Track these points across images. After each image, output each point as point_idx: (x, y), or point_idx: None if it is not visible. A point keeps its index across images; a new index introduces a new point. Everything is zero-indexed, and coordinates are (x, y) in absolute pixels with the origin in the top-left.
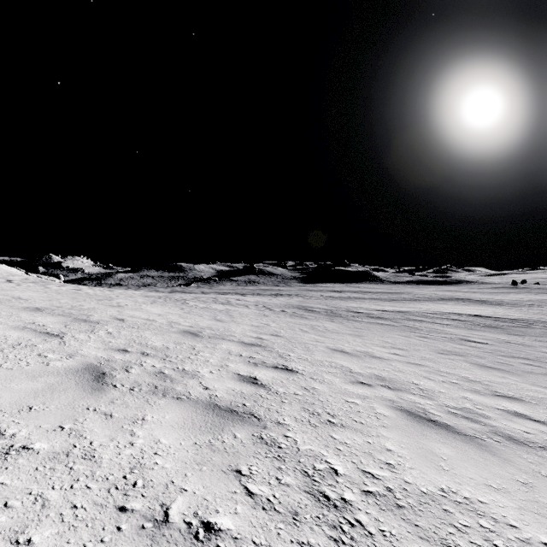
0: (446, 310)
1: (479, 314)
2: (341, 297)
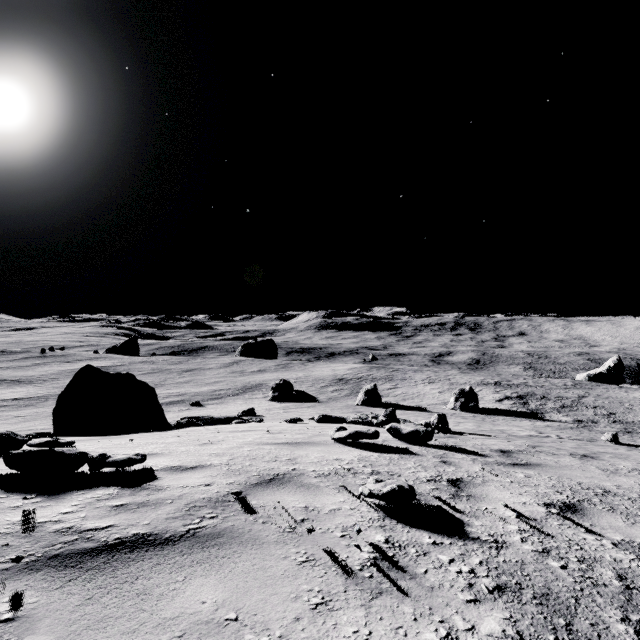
0: None
1: (19, 398)
2: None
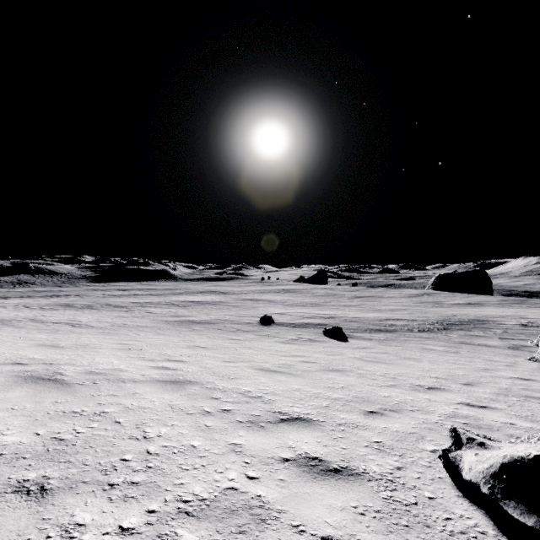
0: (183, 300)
1: (196, 301)
2: (121, 295)
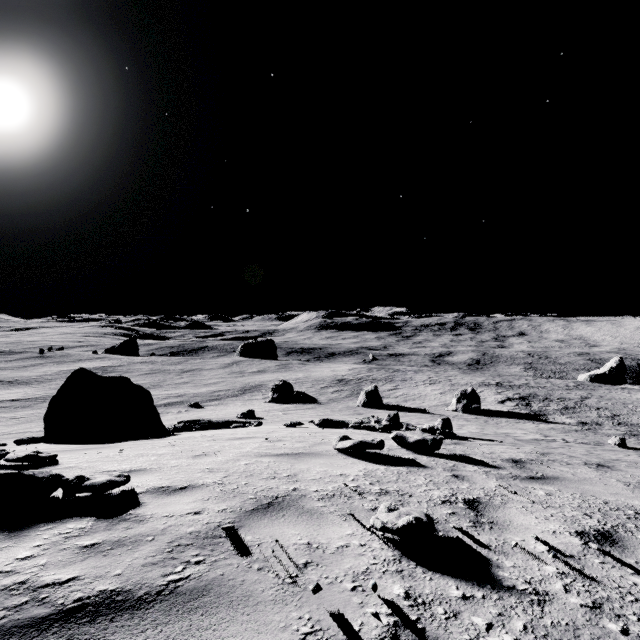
0: None
1: (16, 399)
2: None
